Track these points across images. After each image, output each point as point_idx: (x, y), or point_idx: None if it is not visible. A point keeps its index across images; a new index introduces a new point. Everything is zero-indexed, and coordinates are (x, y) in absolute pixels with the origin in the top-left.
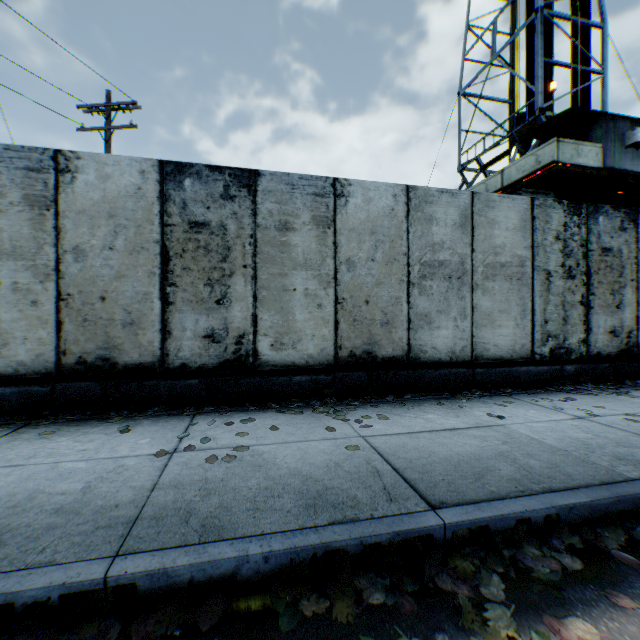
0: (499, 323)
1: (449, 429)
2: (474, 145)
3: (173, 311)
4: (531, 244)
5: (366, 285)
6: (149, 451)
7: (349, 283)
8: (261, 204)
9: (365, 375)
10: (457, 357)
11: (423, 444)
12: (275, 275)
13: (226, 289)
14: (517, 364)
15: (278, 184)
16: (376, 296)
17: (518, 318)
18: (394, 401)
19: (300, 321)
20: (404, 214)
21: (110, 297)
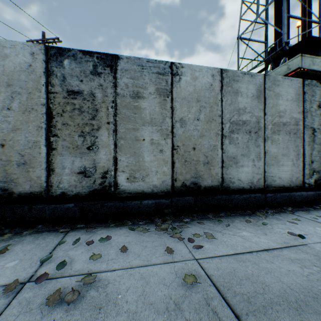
0: (282, 163)
1: (265, 249)
2: (246, 65)
3: (55, 154)
4: (302, 110)
5: (193, 137)
6: (6, 279)
7: (181, 135)
8: (120, 79)
9: (193, 199)
10: (254, 186)
11: (251, 270)
12: (130, 129)
13: (94, 139)
14: (293, 190)
15: (132, 65)
16: (200, 144)
17: (294, 159)
18: (214, 218)
19: (147, 161)
20: (219, 88)
21: (8, 144)
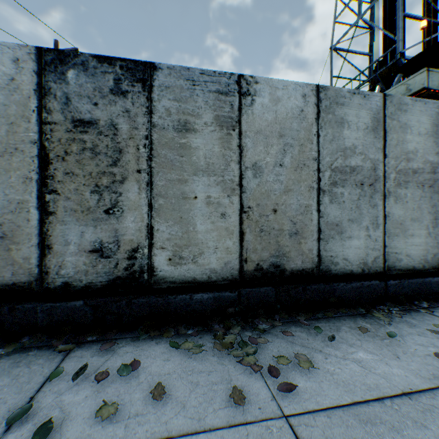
0: (411, 232)
1: (405, 393)
2: (343, 87)
3: (54, 222)
4: None
5: (274, 192)
6: None
7: (255, 190)
8: (157, 101)
9: (273, 290)
10: (369, 268)
11: None
12: (173, 181)
13: (117, 197)
14: (429, 274)
15: (177, 79)
16: (284, 204)
17: (430, 226)
18: (307, 323)
19: (201, 232)
20: (314, 116)
21: None
